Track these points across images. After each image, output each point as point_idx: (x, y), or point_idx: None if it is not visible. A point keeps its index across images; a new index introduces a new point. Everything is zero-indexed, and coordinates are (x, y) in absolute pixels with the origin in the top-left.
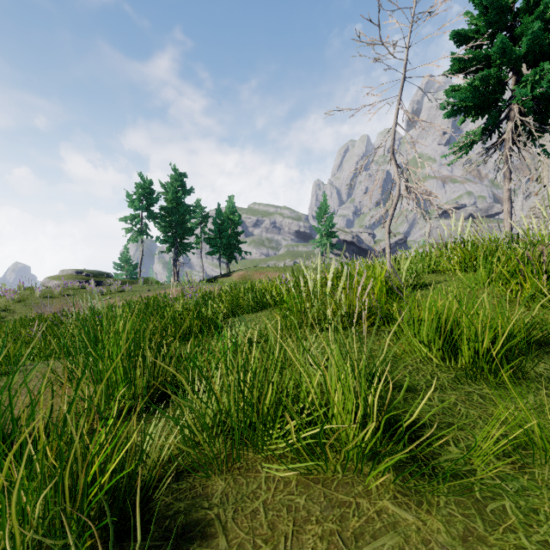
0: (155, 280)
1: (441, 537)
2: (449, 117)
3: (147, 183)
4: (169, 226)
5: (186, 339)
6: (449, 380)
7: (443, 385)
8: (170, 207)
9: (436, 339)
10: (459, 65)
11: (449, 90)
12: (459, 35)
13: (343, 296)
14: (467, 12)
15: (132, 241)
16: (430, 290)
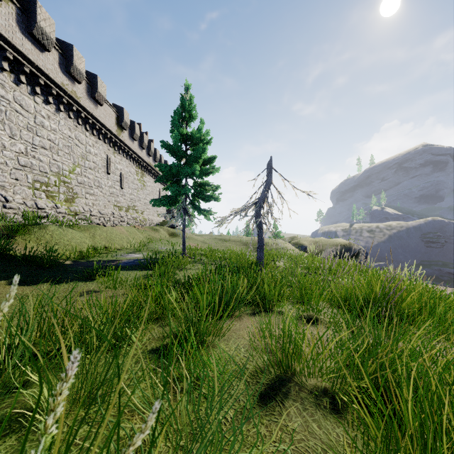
0: None
1: None
2: None
3: None
4: None
5: None
6: None
7: None
8: None
9: None
10: None
11: None
12: None
13: None
14: None
15: None
16: None
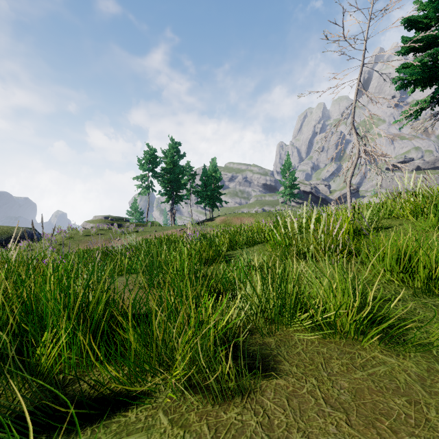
0: (158, 223)
1: (413, 369)
2: (400, 89)
3: (152, 151)
4: (168, 182)
5: (204, 265)
6: (409, 295)
7: (404, 297)
8: (169, 168)
9: (396, 267)
10: (409, 46)
11: (400, 67)
12: (409, 21)
13: (322, 236)
14: (417, 0)
15: (142, 194)
16: (393, 232)
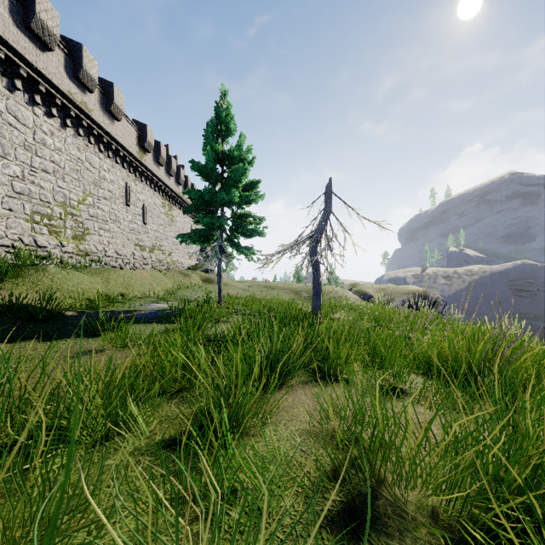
0: None
1: None
2: None
3: None
4: None
5: None
6: None
7: None
8: None
9: None
10: None
11: None
12: None
13: None
14: None
15: None
16: None
